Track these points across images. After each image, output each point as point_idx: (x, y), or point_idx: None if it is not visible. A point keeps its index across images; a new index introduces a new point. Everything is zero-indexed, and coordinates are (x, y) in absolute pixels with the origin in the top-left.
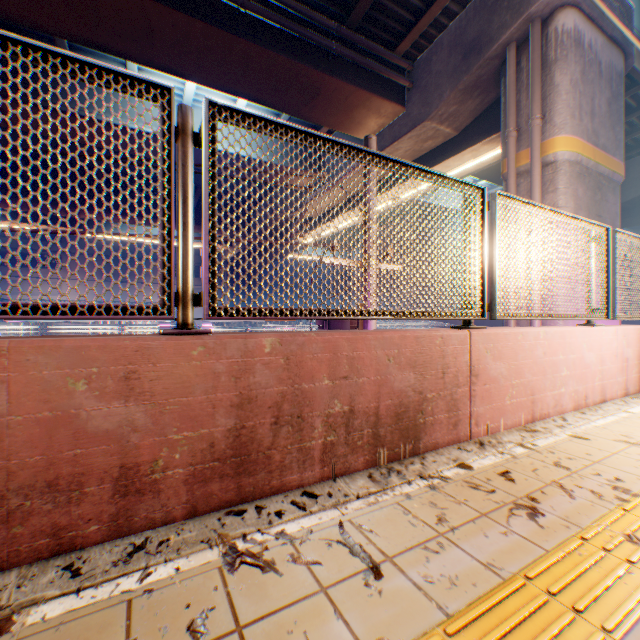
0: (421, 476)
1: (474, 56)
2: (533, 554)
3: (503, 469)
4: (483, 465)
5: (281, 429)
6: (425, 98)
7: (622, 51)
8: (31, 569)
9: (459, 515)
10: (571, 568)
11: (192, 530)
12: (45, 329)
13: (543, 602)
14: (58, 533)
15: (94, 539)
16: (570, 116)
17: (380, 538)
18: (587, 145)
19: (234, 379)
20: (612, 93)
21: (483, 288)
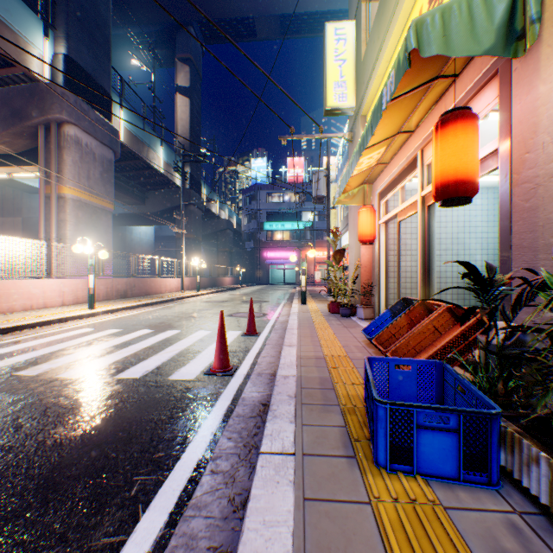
0: None
1: (20, 119)
2: None
3: None
4: None
5: None
6: None
7: (113, 150)
8: None
9: None
10: None
11: None
12: None
13: None
14: None
15: None
16: (74, 178)
17: None
18: (87, 193)
19: None
20: (106, 169)
21: None
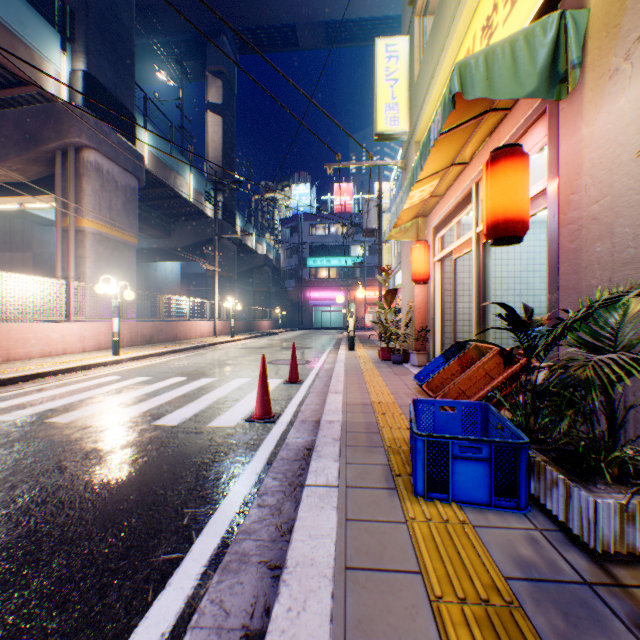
0: None
1: (34, 144)
2: None
3: None
4: None
5: None
6: None
7: (137, 177)
8: None
9: None
10: None
11: None
12: None
13: None
14: None
15: None
16: (94, 209)
17: None
18: (108, 225)
19: None
20: (129, 198)
21: None
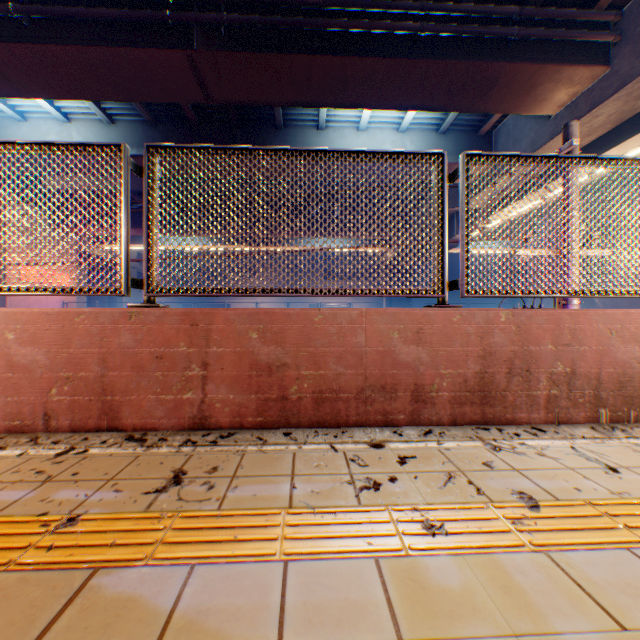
0: None
1: None
2: None
3: None
4: None
5: (512, 378)
6: (639, 48)
7: None
8: (376, 429)
9: None
10: None
11: (456, 431)
12: None
13: None
14: (385, 415)
15: (401, 423)
16: None
17: (611, 458)
18: None
19: (478, 338)
20: None
21: None
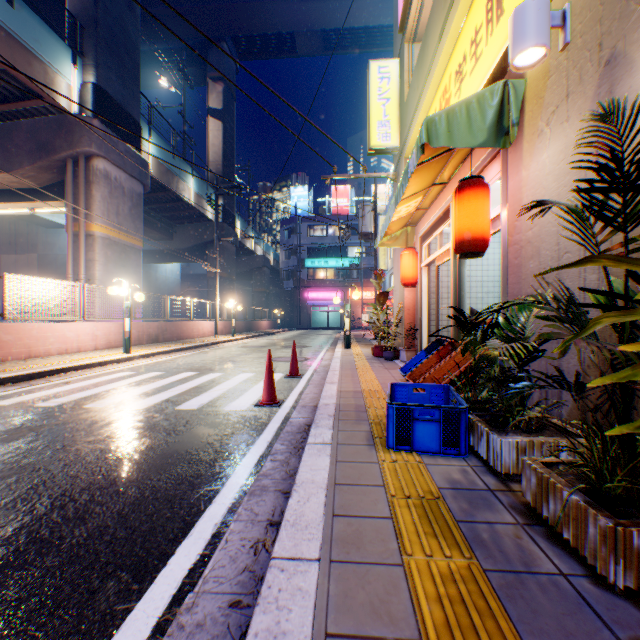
0: None
1: (47, 153)
2: None
3: None
4: None
5: None
6: (10, 157)
7: (142, 183)
8: None
9: None
10: None
11: None
12: None
13: None
14: None
15: None
16: (103, 214)
17: None
18: (116, 230)
19: None
20: (135, 204)
21: None
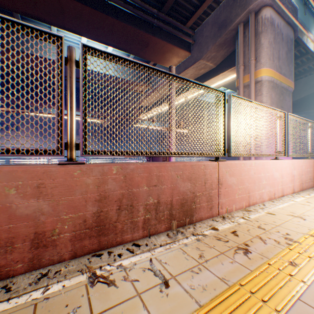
0: (193, 234)
1: (223, 29)
2: (244, 272)
3: (233, 230)
4: (224, 228)
5: (122, 212)
6: (200, 49)
7: (292, 29)
8: None
9: (210, 253)
10: (262, 279)
11: (73, 265)
12: (8, 161)
13: (247, 297)
14: None
15: (20, 271)
16: (268, 59)
17: (170, 266)
18: (276, 73)
19: (97, 187)
20: (288, 48)
21: (224, 141)
